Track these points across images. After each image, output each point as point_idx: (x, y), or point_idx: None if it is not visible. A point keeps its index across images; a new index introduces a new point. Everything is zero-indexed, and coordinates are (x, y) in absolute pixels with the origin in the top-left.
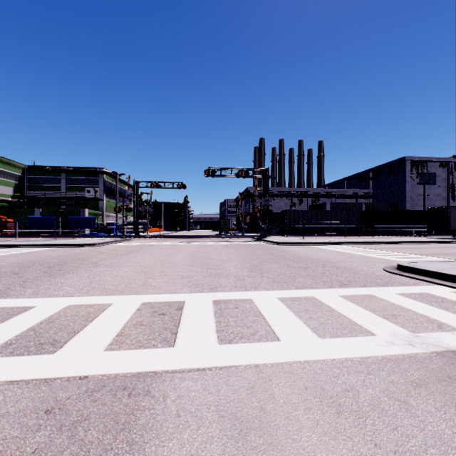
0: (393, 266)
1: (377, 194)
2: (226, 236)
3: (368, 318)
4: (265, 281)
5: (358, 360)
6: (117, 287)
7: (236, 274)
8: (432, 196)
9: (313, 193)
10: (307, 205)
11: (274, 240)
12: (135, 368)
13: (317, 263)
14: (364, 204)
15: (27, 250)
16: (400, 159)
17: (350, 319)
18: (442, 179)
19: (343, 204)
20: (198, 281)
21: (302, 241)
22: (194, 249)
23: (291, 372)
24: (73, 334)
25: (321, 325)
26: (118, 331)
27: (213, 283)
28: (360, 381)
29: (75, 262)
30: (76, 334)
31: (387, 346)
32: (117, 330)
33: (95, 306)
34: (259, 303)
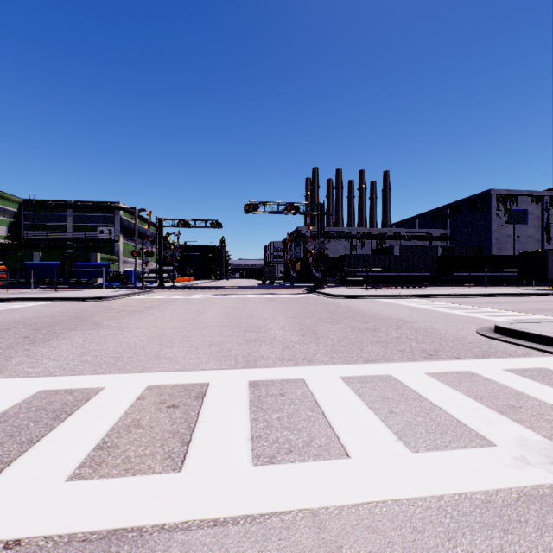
0: (489, 328)
1: (456, 236)
2: (272, 287)
3: (476, 412)
4: (322, 351)
5: (480, 499)
6: (118, 360)
7: (283, 340)
8: (522, 237)
9: (378, 234)
10: (371, 249)
11: (331, 292)
12: (109, 519)
13: (388, 324)
14: (440, 248)
15: (16, 305)
16: (484, 193)
17: (449, 414)
18: (535, 218)
19: (415, 247)
20: (231, 351)
21: (366, 293)
22: (230, 304)
23: (372, 527)
24: (27, 445)
25: (409, 425)
26: (99, 439)
27: (251, 354)
28: (495, 550)
29: (71, 322)
30: (32, 445)
31: (519, 468)
32: (98, 438)
33: (78, 393)
34: (315, 386)
